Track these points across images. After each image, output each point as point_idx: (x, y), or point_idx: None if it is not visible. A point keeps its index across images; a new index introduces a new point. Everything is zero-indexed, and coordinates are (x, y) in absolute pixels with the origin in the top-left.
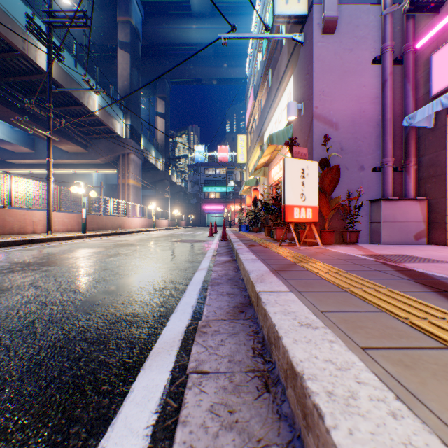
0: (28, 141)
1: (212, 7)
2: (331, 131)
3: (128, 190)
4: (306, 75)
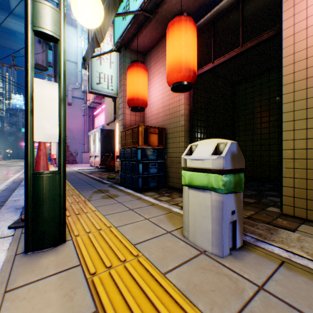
0: None
1: None
2: (71, 133)
3: None
4: None
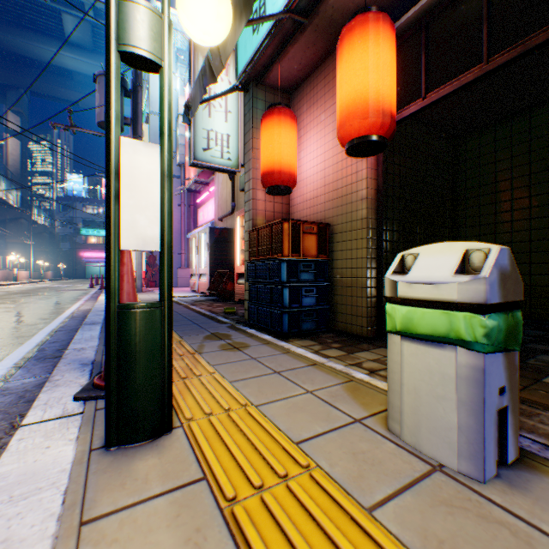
0: None
1: (94, 44)
2: None
3: None
4: None
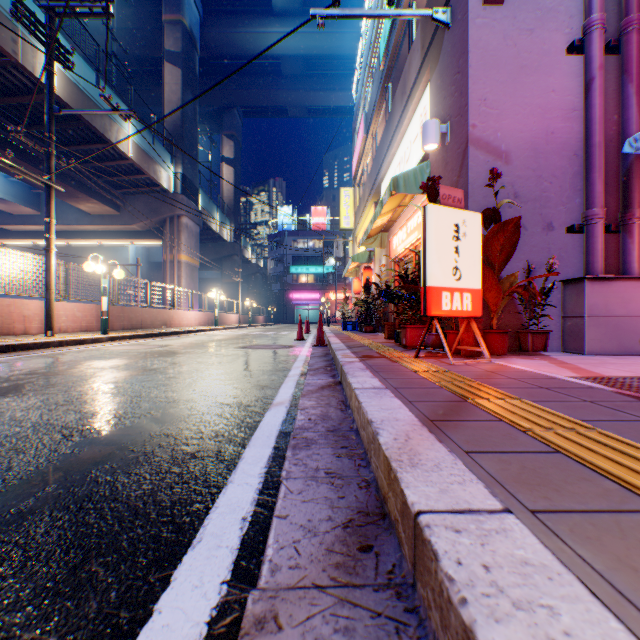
0: (30, 198)
1: (303, 1)
2: (498, 166)
3: (179, 269)
4: (456, 75)
